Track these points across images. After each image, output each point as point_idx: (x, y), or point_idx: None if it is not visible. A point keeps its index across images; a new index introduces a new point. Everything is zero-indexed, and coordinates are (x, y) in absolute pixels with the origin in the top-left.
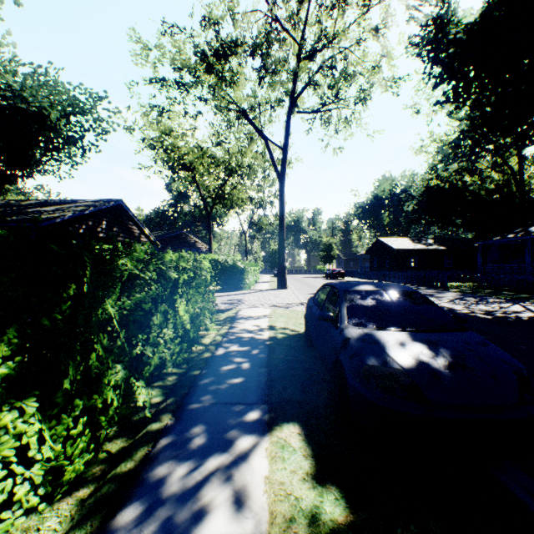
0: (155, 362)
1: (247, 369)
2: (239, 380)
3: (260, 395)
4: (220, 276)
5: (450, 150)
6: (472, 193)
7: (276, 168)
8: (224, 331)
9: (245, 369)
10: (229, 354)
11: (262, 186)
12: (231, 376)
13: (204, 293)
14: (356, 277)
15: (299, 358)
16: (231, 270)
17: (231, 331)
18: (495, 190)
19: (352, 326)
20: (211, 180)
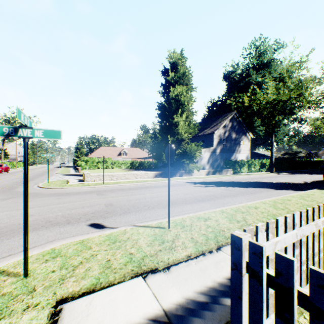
0: None
1: None
2: None
3: None
4: None
5: None
6: None
7: None
8: None
9: None
10: None
11: None
12: None
13: None
14: None
15: None
16: None
17: None
18: None
19: None
20: None
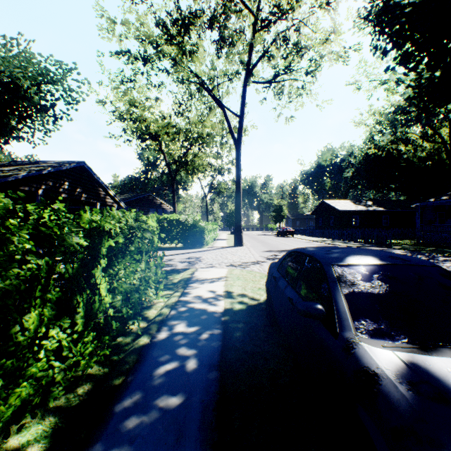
0: (24, 396)
1: (191, 372)
2: (176, 403)
3: (205, 449)
4: (181, 234)
5: (386, 123)
6: (406, 161)
7: (233, 134)
8: (173, 300)
9: (189, 372)
10: (172, 340)
11: (220, 154)
12: (166, 391)
13: (147, 258)
14: (304, 234)
15: (262, 348)
16: (191, 229)
17: (182, 300)
18: (426, 158)
19: (367, 338)
20: (175, 149)
